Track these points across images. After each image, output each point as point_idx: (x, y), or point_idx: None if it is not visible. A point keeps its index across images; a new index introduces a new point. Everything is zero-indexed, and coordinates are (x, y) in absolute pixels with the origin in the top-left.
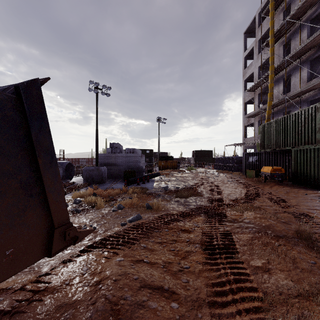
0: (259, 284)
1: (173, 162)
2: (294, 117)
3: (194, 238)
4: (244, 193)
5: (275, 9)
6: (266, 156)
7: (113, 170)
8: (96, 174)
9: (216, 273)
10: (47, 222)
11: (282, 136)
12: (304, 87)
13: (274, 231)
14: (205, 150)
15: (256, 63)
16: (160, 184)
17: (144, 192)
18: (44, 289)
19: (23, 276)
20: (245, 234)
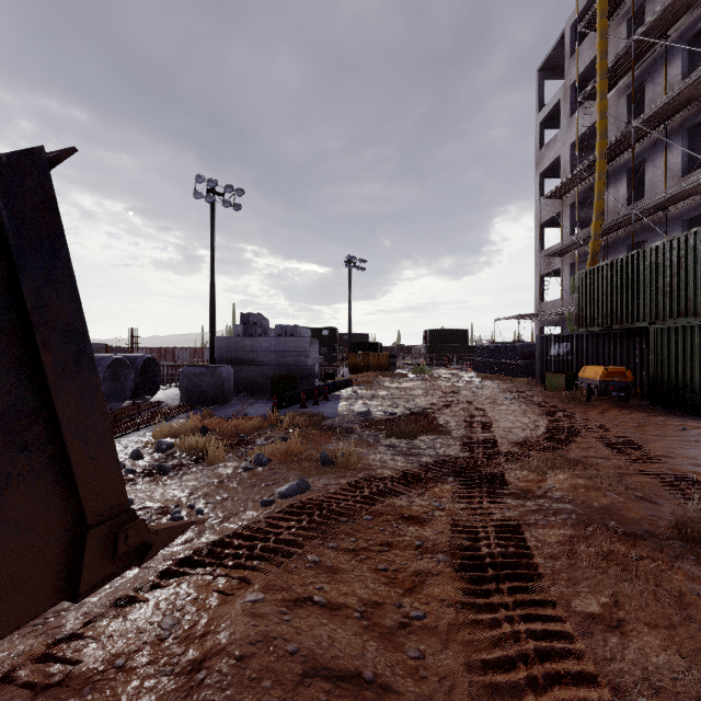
0: (600, 664)
1: (382, 356)
2: (654, 256)
3: (434, 537)
4: (544, 426)
5: (609, 15)
6: (590, 343)
7: (249, 375)
8: (209, 384)
9: (490, 632)
10: (68, 512)
11: (627, 297)
12: (676, 189)
13: (623, 522)
14: (452, 330)
15: (566, 135)
16: (353, 406)
17: (317, 424)
18: (61, 682)
19: (17, 640)
20: (553, 529)
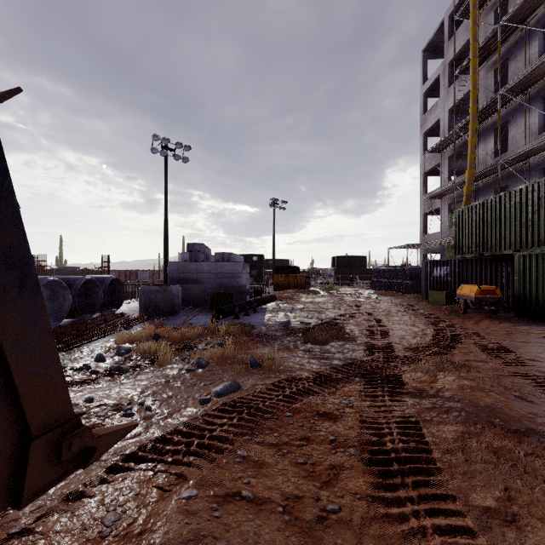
0: None
1: (299, 277)
2: (518, 196)
3: (345, 433)
4: (430, 334)
5: (480, 6)
6: (466, 267)
7: (194, 292)
8: (162, 299)
9: (399, 526)
10: (12, 425)
11: (496, 230)
12: (534, 143)
13: (506, 420)
14: (354, 256)
15: (445, 103)
16: (277, 317)
17: (248, 332)
18: None
19: None
20: (447, 425)
